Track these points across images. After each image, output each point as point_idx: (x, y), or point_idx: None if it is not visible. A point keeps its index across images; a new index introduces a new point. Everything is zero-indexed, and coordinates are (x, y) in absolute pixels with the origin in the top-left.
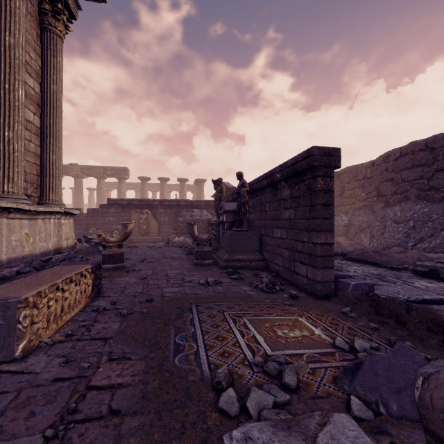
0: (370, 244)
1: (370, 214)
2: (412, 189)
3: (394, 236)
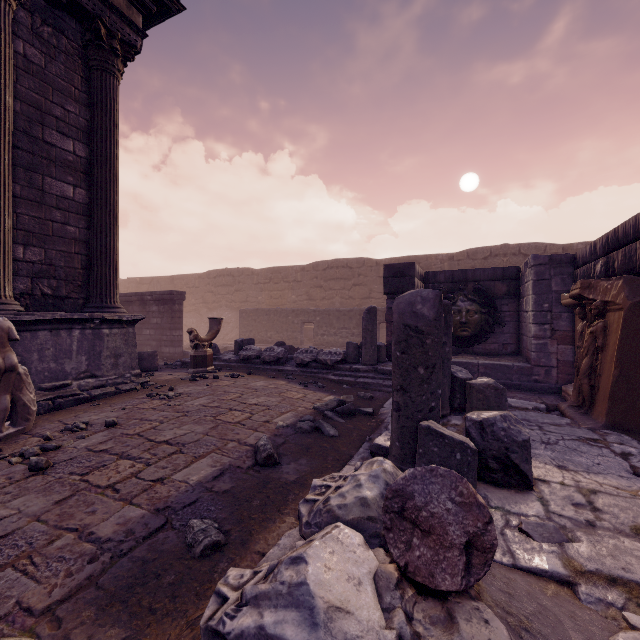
0: None
1: (198, 317)
2: (224, 301)
3: None
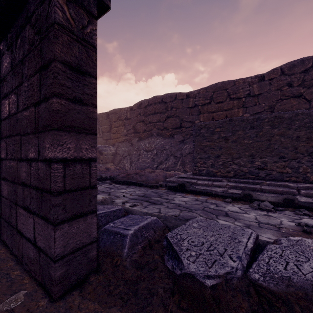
0: (131, 168)
1: (129, 146)
2: (154, 129)
3: (145, 161)
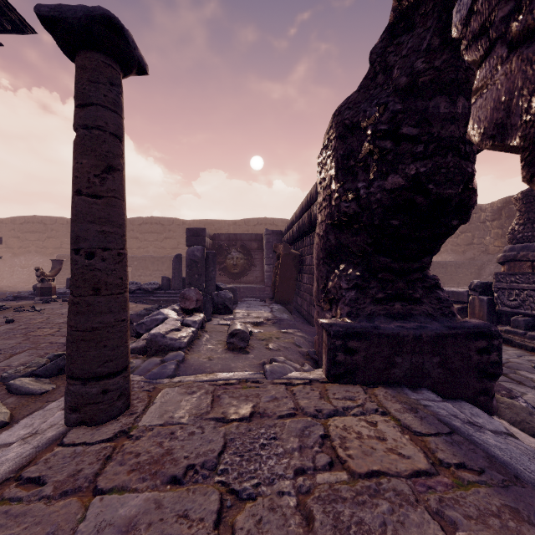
0: (2, 284)
1: None
2: (33, 246)
3: (21, 277)
